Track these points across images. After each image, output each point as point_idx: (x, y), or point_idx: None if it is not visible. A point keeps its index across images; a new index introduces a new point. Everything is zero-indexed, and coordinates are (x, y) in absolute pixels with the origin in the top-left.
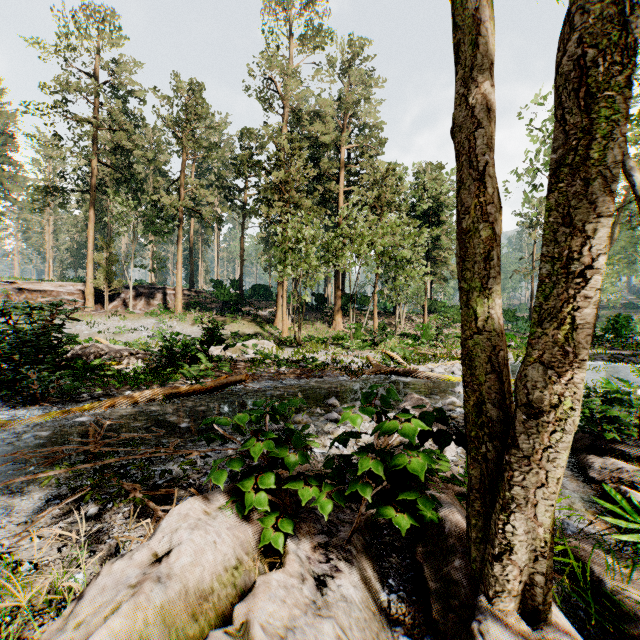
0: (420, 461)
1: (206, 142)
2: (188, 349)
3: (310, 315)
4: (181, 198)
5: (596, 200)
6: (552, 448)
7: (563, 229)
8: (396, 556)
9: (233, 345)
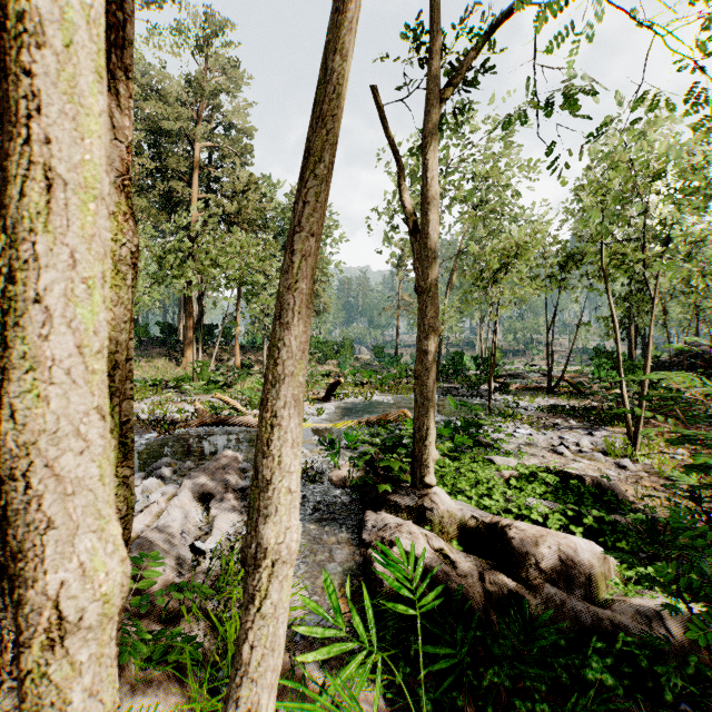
0: None
1: None
2: None
3: (152, 350)
4: None
5: None
6: None
7: None
8: None
9: None
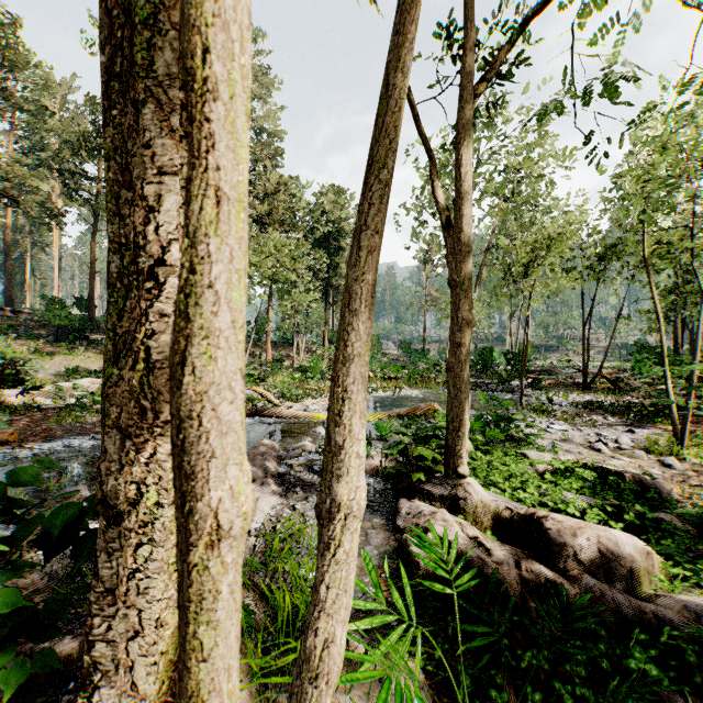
0: None
1: (29, 102)
2: None
3: None
4: None
5: (155, 142)
6: (142, 572)
7: (127, 193)
8: None
9: (40, 387)
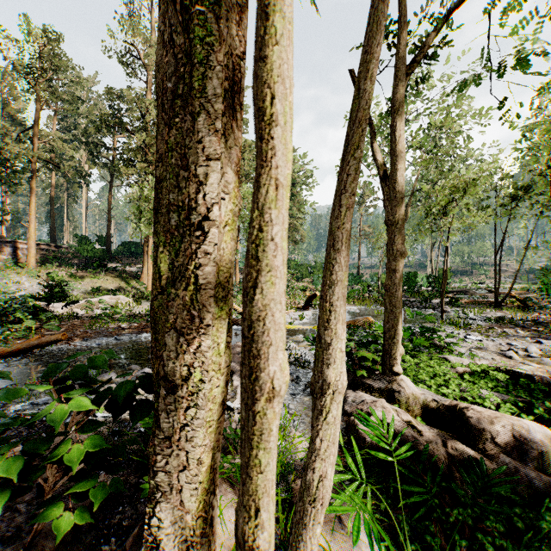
0: (80, 448)
1: (66, 95)
2: (10, 307)
3: None
4: (35, 148)
5: (205, 139)
6: (189, 426)
7: (184, 173)
8: (115, 540)
9: (77, 301)
